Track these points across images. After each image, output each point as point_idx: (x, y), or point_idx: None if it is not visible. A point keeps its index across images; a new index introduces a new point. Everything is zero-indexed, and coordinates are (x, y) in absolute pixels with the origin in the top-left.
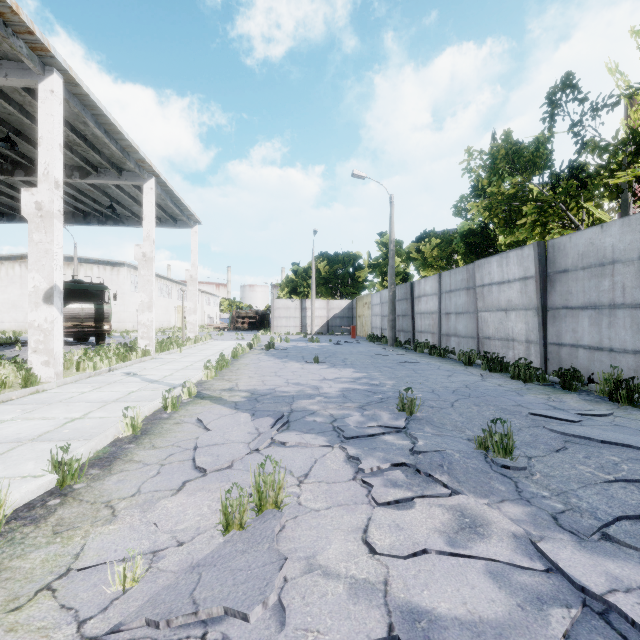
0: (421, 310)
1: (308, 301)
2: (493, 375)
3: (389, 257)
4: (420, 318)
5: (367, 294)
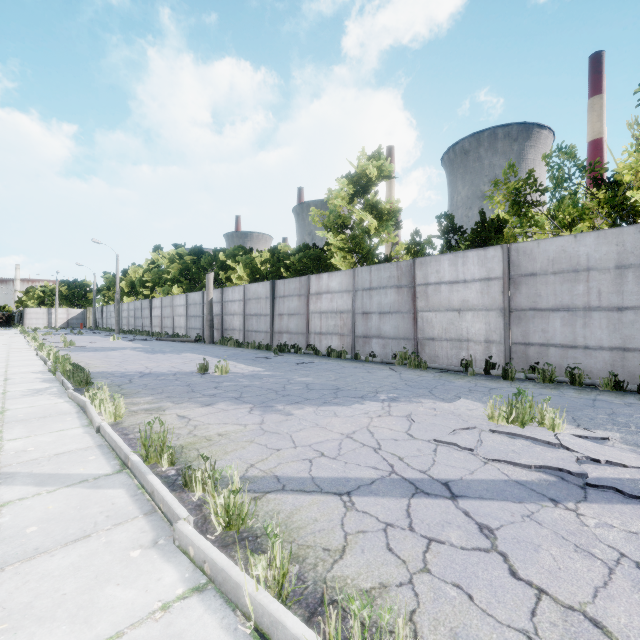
0: (104, 317)
1: (53, 309)
2: (104, 331)
3: (94, 296)
4: (104, 319)
5: (91, 307)
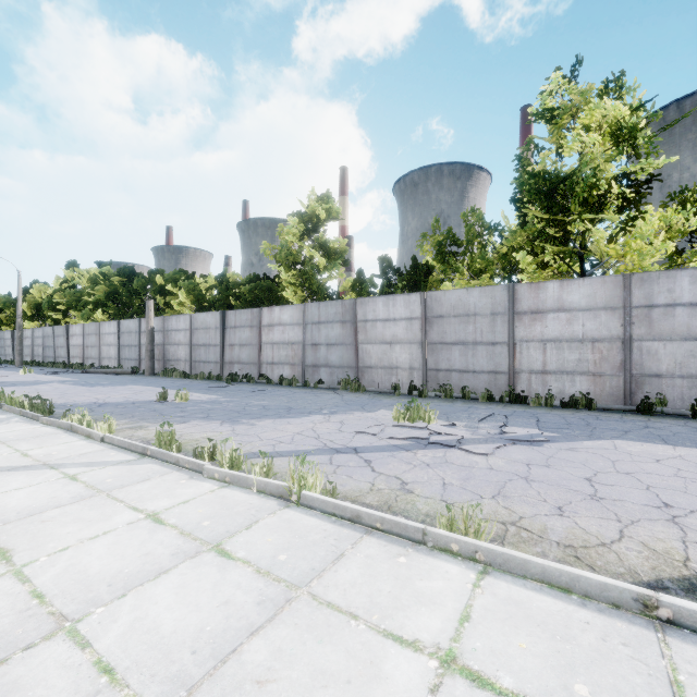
0: None
1: None
2: None
3: None
4: None
5: None
